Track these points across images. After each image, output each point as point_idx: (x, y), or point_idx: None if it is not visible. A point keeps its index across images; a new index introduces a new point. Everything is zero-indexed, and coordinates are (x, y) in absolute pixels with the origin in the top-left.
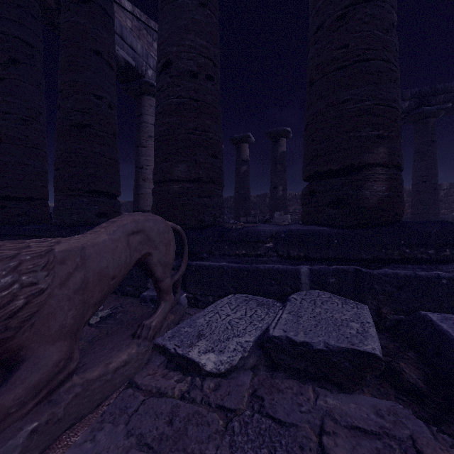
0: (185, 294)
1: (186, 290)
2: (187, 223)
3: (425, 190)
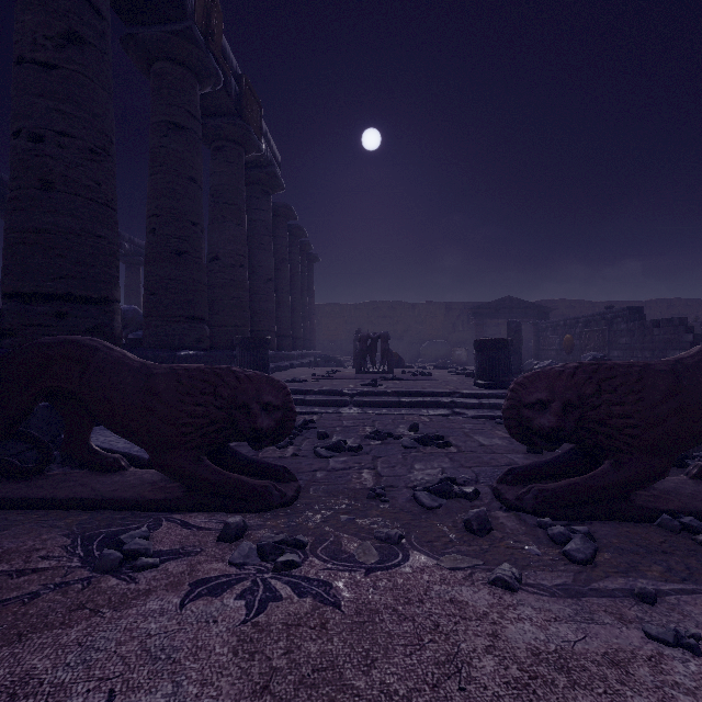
0: None
1: None
2: None
3: None
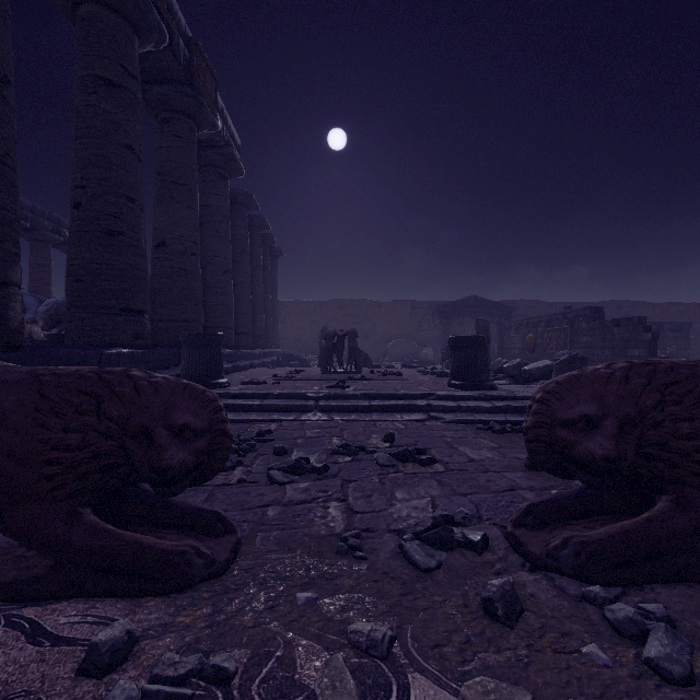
0: None
1: None
2: None
3: None
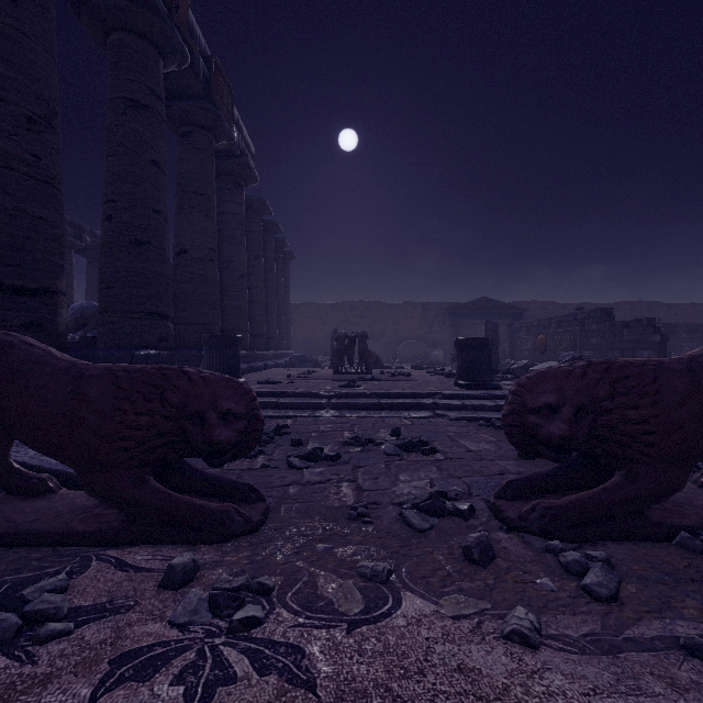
0: None
1: None
2: None
3: None
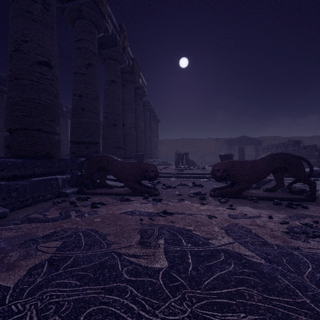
0: (76, 188)
1: (74, 186)
2: (60, 156)
3: (2, 137)
